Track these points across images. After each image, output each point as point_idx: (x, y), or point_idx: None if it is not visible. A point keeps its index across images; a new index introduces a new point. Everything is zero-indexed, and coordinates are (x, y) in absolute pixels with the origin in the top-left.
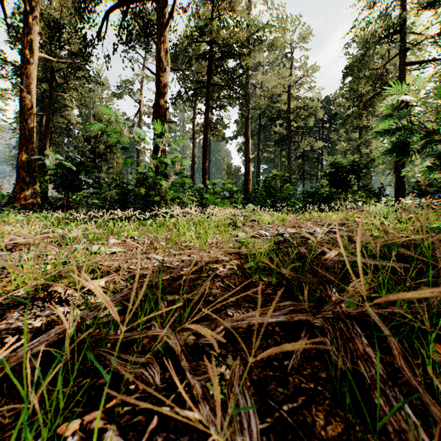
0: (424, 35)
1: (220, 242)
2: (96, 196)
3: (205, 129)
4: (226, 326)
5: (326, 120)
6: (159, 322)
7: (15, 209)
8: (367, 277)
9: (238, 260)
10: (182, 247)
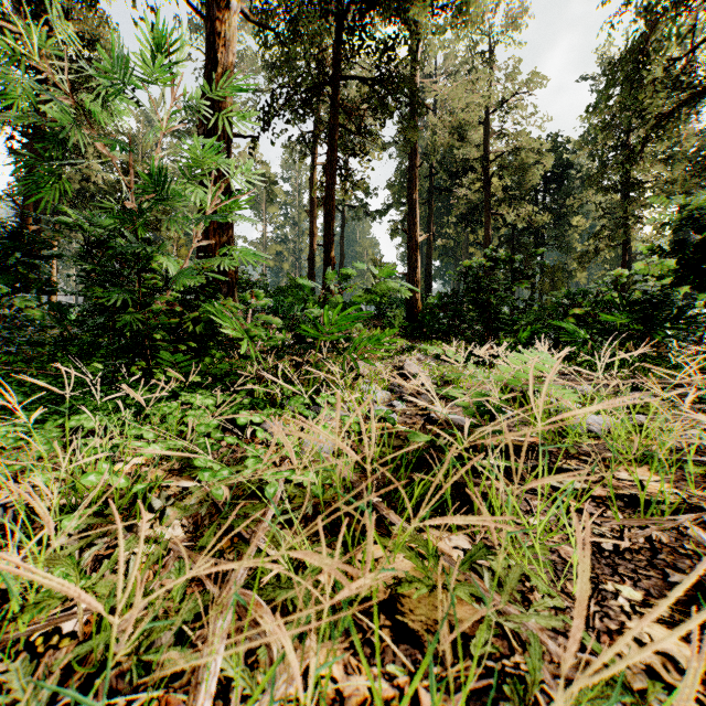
0: None
1: None
2: None
3: (330, 173)
4: None
5: (550, 178)
6: None
7: None
8: None
9: None
10: None
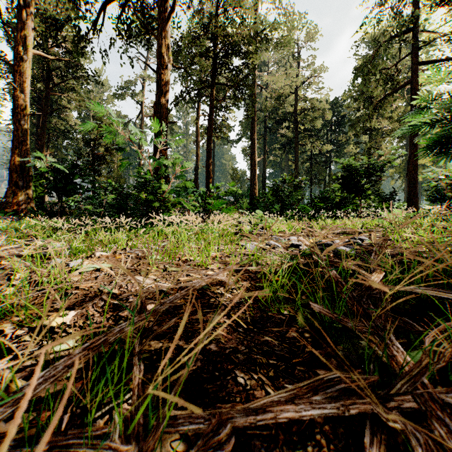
0: (437, 33)
1: (225, 256)
2: (89, 201)
3: (209, 131)
4: (236, 423)
5: (334, 123)
6: (120, 424)
7: (7, 214)
8: (447, 325)
9: (248, 281)
10: (180, 263)
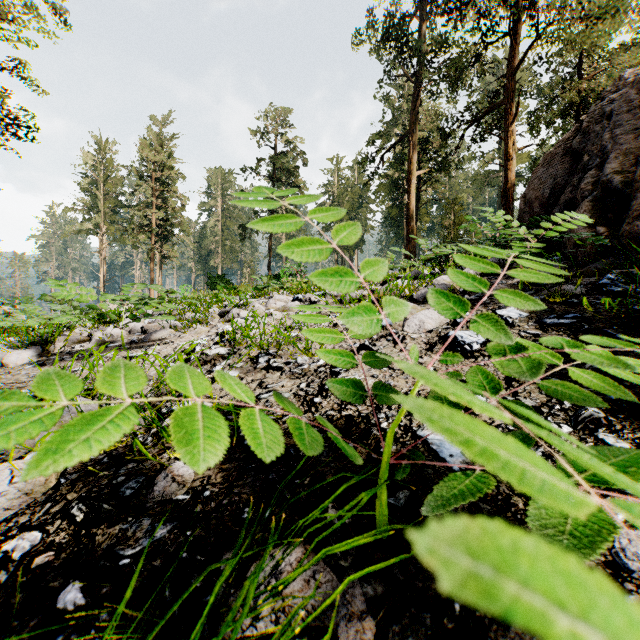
0: None
1: None
2: None
3: None
4: None
5: None
6: None
7: None
8: None
9: None
10: None
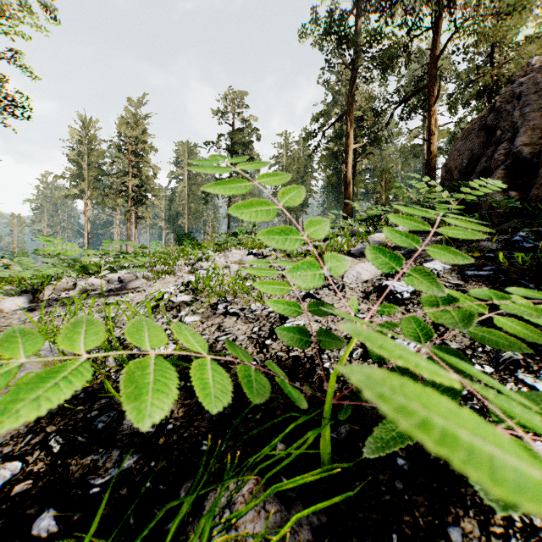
0: None
1: None
2: None
3: None
4: None
5: None
6: None
7: None
8: None
9: None
10: None
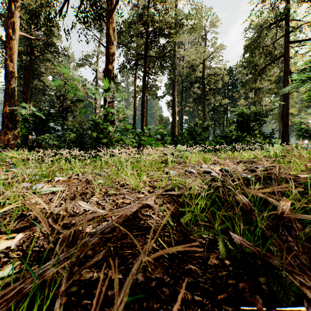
0: (302, 21)
1: (153, 180)
2: (56, 138)
3: (143, 89)
4: None
5: (230, 84)
6: None
7: (0, 148)
8: None
9: (171, 203)
10: (118, 187)
